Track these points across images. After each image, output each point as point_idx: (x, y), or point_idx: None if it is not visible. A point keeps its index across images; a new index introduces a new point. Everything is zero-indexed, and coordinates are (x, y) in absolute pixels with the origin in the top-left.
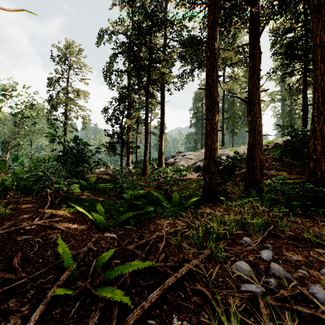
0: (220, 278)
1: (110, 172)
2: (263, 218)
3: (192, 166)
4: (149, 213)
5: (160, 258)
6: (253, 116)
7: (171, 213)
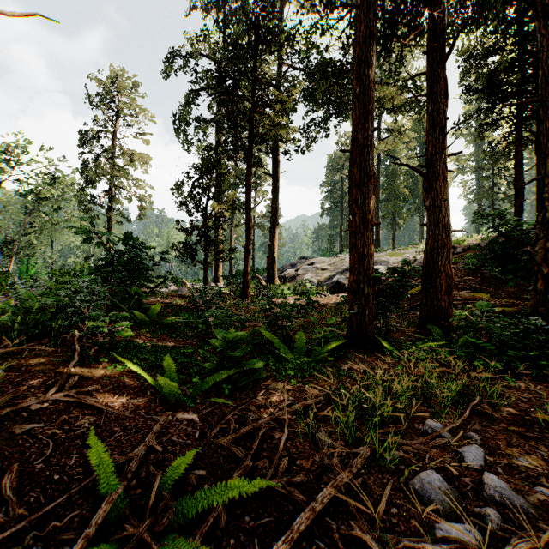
0: (393, 506)
1: (187, 292)
2: (459, 381)
3: (325, 283)
4: (255, 370)
5: (281, 467)
6: (434, 198)
7: (295, 371)
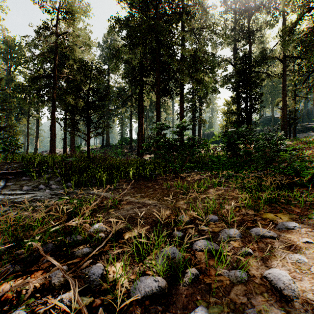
0: None
1: None
2: None
3: None
4: None
5: None
6: (64, 143)
7: None
